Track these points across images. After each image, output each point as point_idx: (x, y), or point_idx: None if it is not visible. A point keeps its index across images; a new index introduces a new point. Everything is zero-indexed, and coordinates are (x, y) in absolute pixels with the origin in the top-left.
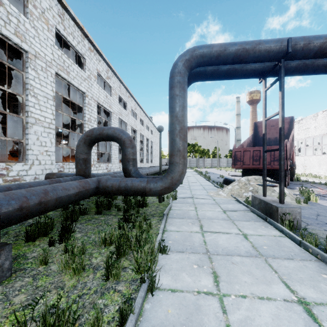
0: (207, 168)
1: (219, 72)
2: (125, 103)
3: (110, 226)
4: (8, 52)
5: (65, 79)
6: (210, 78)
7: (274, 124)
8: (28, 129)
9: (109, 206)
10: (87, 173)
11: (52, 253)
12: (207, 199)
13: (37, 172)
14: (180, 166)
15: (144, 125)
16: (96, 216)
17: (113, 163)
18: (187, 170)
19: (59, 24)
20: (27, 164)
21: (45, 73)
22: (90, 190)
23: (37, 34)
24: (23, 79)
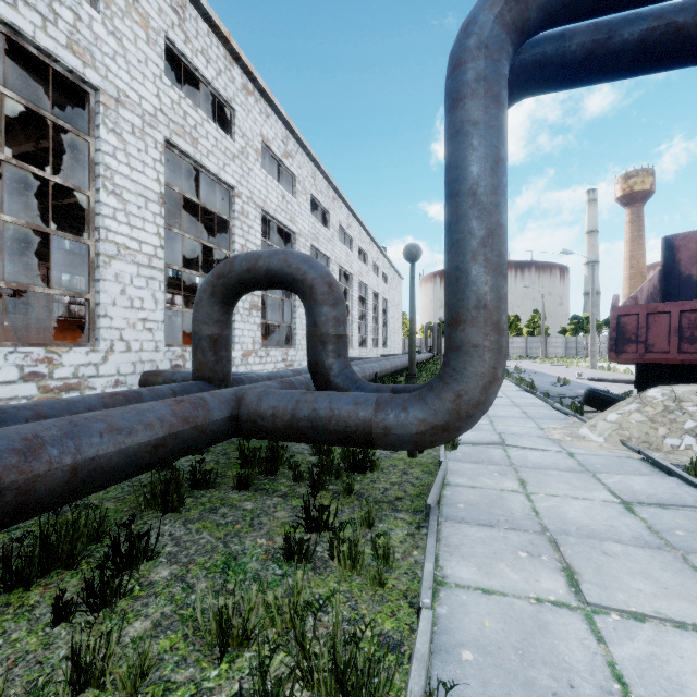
0: (514, 359)
1: (613, 49)
2: (326, 213)
3: (244, 573)
4: (62, 96)
5: (189, 157)
6: (576, 77)
7: None
8: (100, 269)
9: (273, 465)
10: (220, 374)
11: (45, 664)
12: (548, 450)
13: (122, 370)
14: (486, 359)
15: (369, 264)
16: (234, 495)
17: (298, 349)
18: None
19: (174, 29)
20: (97, 350)
21: (141, 140)
22: (208, 428)
23: (122, 50)
24: (90, 154)
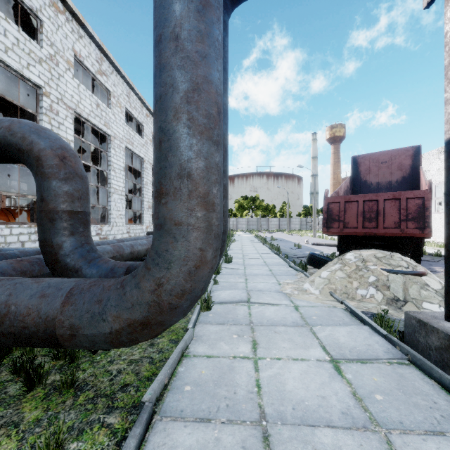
0: (272, 232)
1: None
2: (140, 125)
3: None
4: None
5: None
6: None
7: (387, 159)
8: None
9: None
10: None
11: None
12: (281, 304)
13: None
14: (191, 239)
15: None
16: None
17: (113, 225)
18: (244, 235)
19: None
20: None
21: None
22: None
23: None
24: None
